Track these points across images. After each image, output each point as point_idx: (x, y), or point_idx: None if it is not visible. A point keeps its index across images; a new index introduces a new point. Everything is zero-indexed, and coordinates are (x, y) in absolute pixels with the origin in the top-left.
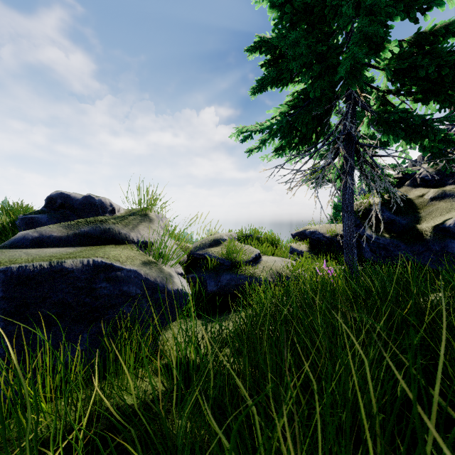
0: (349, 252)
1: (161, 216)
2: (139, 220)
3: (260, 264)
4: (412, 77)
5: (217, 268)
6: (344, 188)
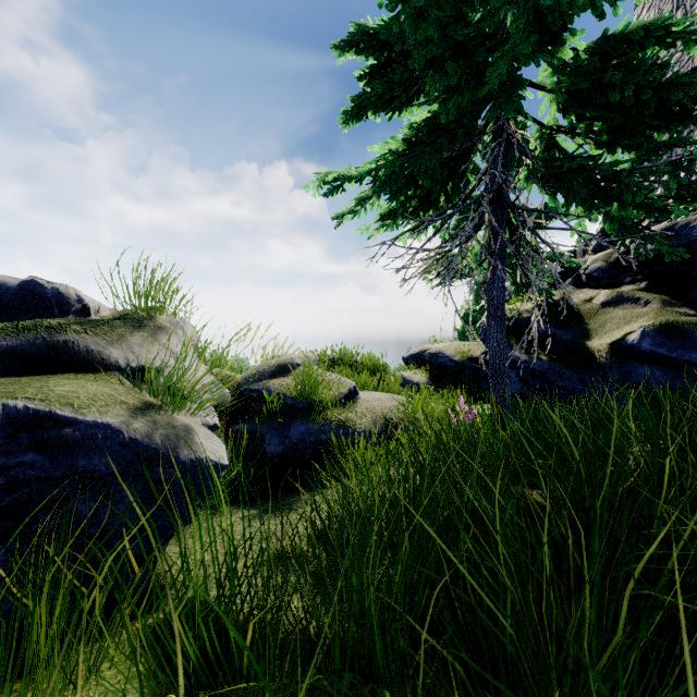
0: (498, 383)
1: (182, 323)
2: (135, 327)
3: (357, 404)
4: (595, 104)
5: (283, 413)
6: (491, 279)
